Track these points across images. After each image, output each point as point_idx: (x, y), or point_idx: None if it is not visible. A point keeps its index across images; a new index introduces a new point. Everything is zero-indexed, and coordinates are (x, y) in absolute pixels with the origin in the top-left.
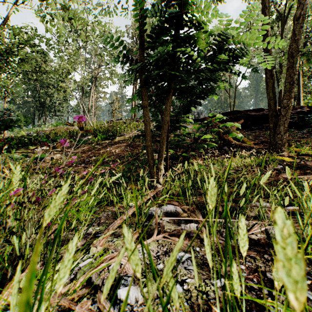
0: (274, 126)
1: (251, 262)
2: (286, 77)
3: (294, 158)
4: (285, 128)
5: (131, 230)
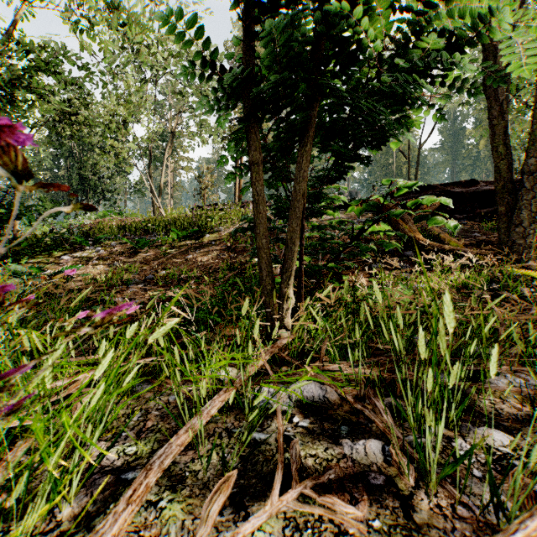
0: (507, 210)
1: None
2: (534, 114)
3: None
4: (531, 215)
5: (216, 457)
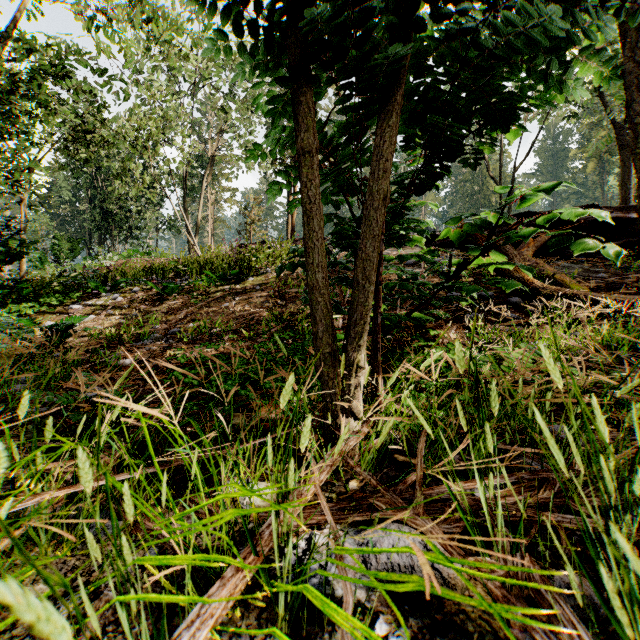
0: None
1: None
2: None
3: None
4: None
5: None
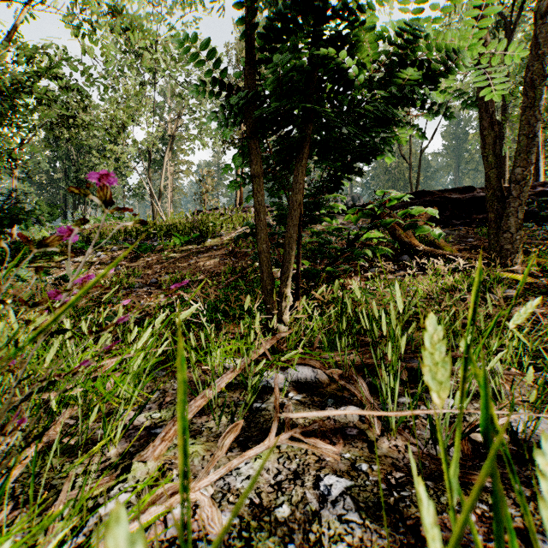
0: (496, 217)
1: (487, 501)
2: (520, 126)
3: (536, 276)
4: (518, 221)
5: (225, 419)
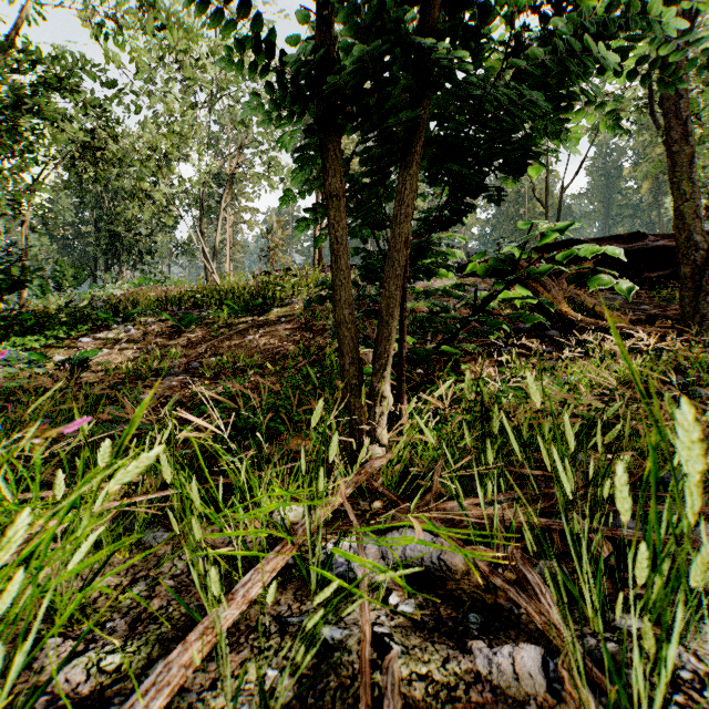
0: (693, 272)
1: None
2: None
3: None
4: None
5: (255, 677)
